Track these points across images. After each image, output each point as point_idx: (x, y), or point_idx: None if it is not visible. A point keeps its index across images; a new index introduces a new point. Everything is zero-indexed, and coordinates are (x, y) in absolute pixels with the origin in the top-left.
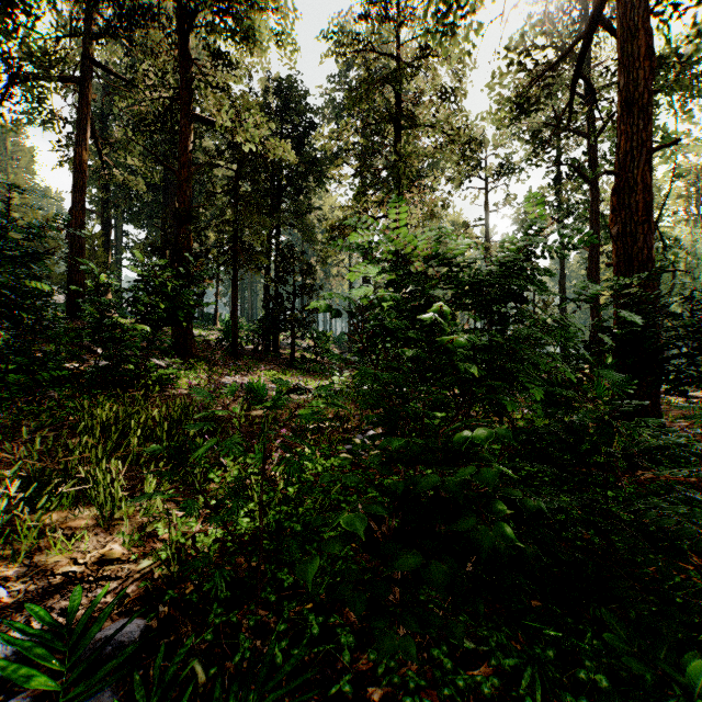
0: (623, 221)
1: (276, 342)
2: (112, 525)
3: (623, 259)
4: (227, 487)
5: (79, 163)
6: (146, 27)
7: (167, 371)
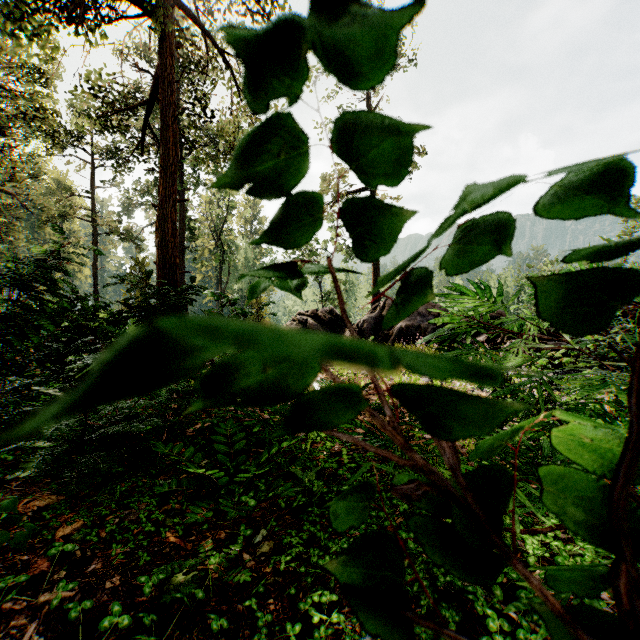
0: (162, 237)
1: None
2: None
3: (162, 261)
4: None
5: None
6: None
7: None
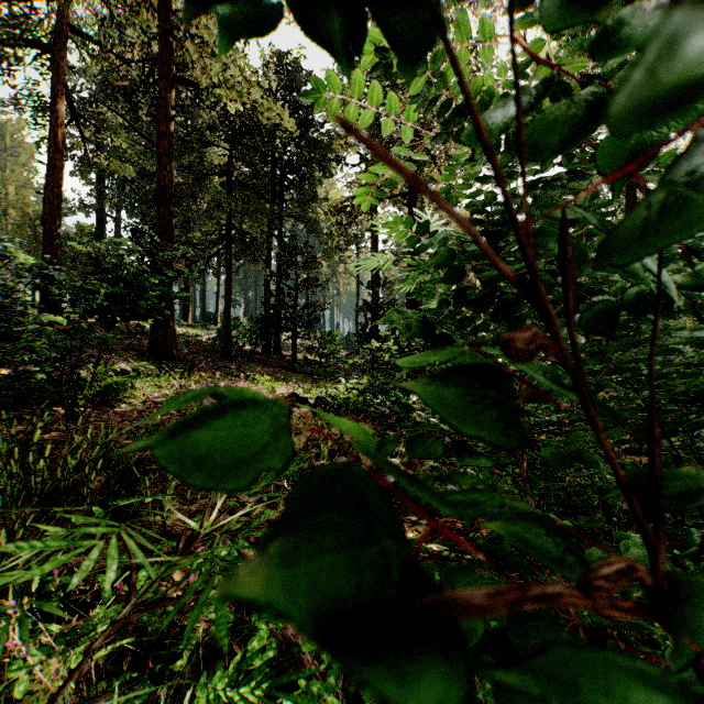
0: None
1: (278, 343)
2: None
3: None
4: None
5: (54, 142)
6: None
7: (115, 379)
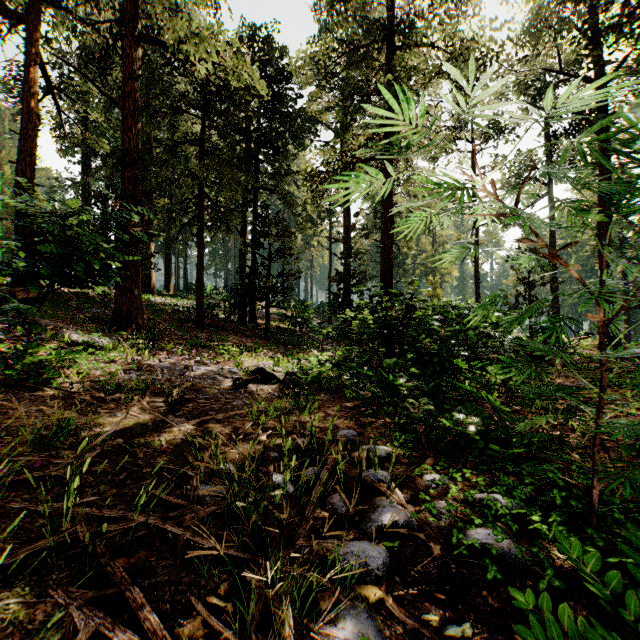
0: None
1: (253, 312)
2: None
3: None
4: None
5: (28, 112)
6: None
7: (39, 357)
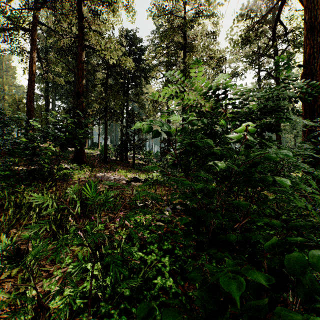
0: None
1: (126, 156)
2: (0, 283)
3: (308, 111)
4: (66, 275)
5: (31, 70)
6: (63, 4)
7: (67, 171)
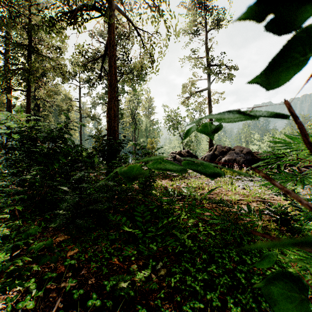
0: (109, 118)
1: None
2: None
3: (109, 129)
4: None
5: None
6: None
7: None
